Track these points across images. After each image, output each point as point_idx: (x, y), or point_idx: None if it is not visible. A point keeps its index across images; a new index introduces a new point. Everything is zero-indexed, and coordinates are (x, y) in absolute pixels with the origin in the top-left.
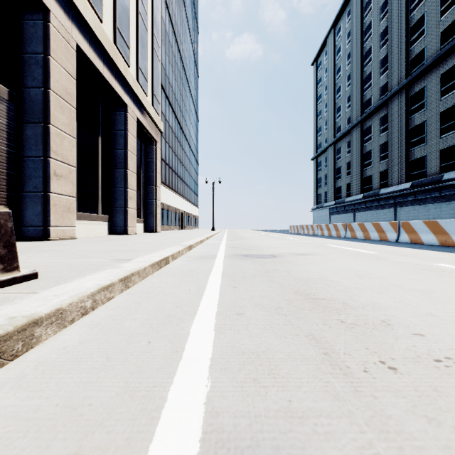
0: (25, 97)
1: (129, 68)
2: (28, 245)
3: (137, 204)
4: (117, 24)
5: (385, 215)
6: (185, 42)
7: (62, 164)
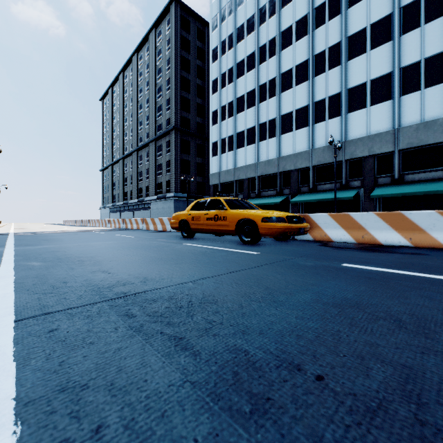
0: None
1: None
2: None
3: None
4: None
5: (131, 215)
6: None
7: None
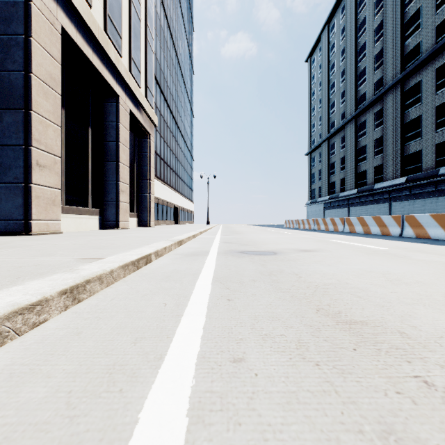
0: (5, 81)
1: (121, 58)
2: (1, 240)
3: (130, 198)
4: (108, 11)
5: (380, 210)
6: (181, 38)
7: (45, 154)
